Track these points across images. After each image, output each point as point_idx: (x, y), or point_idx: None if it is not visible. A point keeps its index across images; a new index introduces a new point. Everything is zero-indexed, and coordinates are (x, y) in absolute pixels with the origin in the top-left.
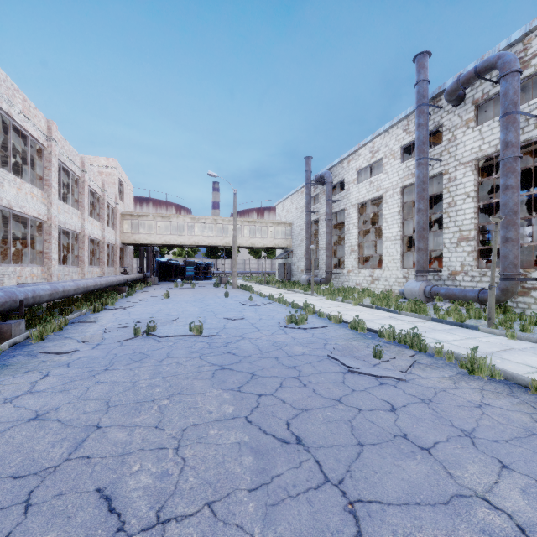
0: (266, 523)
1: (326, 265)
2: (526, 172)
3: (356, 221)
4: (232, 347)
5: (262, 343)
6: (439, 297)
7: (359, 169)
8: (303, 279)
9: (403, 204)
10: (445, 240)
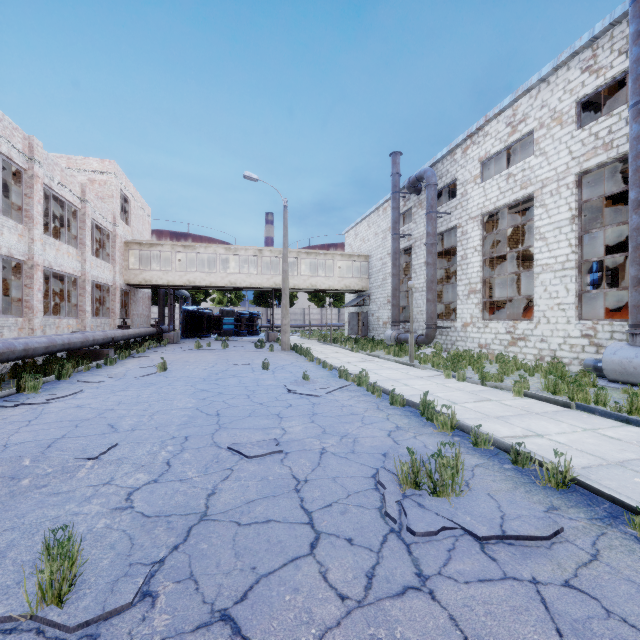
0: None
1: (428, 315)
2: None
3: (479, 244)
4: None
5: None
6: None
7: (485, 157)
8: (388, 336)
9: (580, 204)
10: None
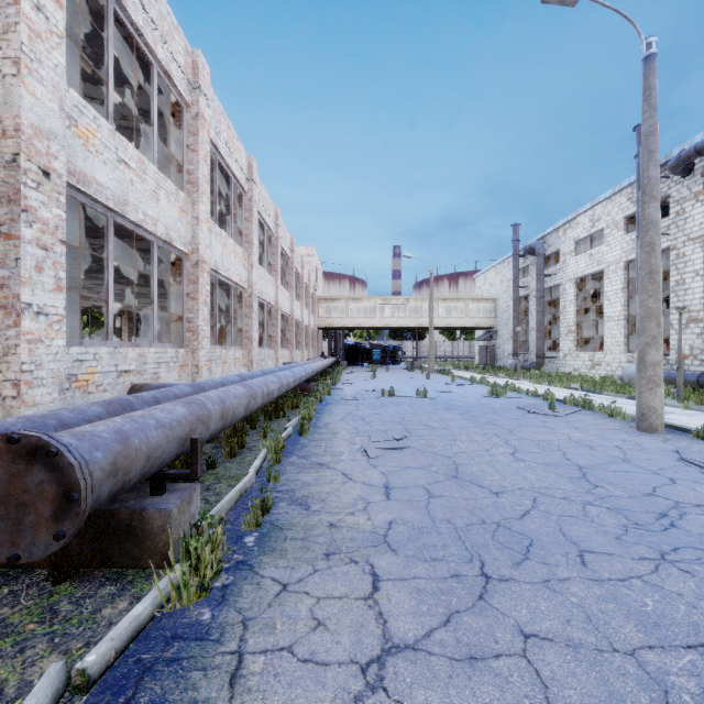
0: (481, 430)
1: (537, 348)
2: None
3: (573, 299)
4: (450, 403)
5: (470, 403)
6: None
7: (577, 239)
8: (509, 364)
9: (627, 280)
10: (672, 321)
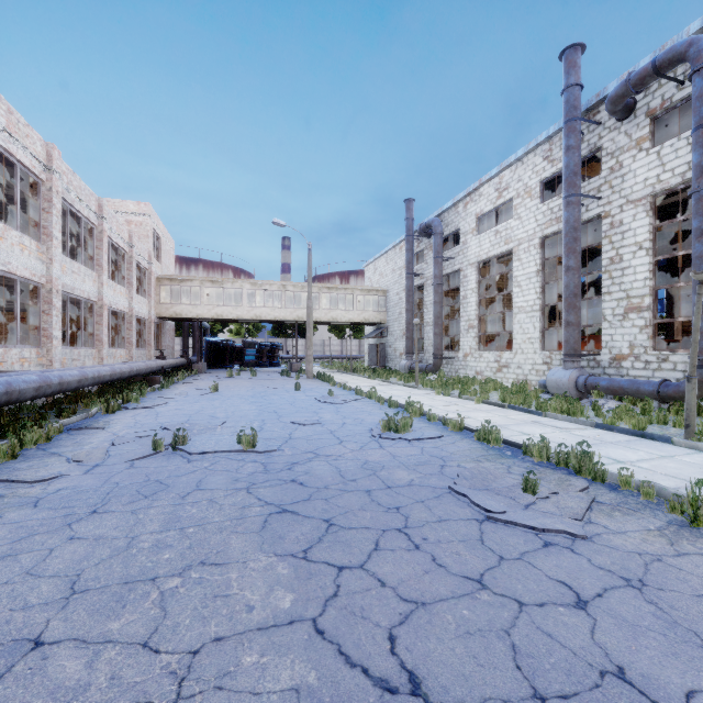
0: None
1: (435, 347)
2: None
3: (475, 286)
4: (300, 472)
5: (345, 464)
6: (598, 391)
7: (480, 214)
8: (402, 366)
9: (543, 261)
10: (605, 310)
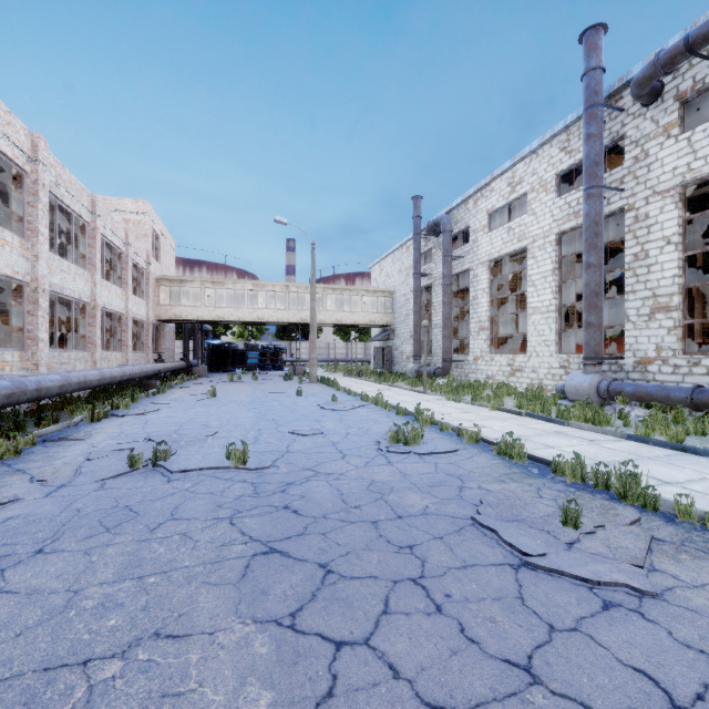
0: None
1: (444, 349)
2: None
3: (487, 286)
4: (295, 495)
5: (348, 485)
6: (623, 398)
7: (492, 210)
8: (409, 370)
9: (559, 258)
10: (628, 311)
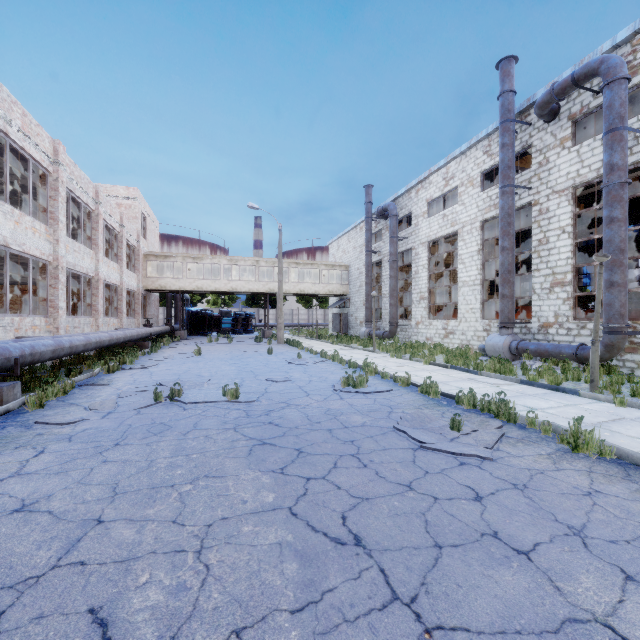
0: None
1: (390, 316)
2: (631, 203)
3: (426, 263)
4: (275, 416)
5: (312, 411)
6: (528, 354)
7: (430, 199)
8: (362, 333)
9: (483, 241)
10: (534, 285)
